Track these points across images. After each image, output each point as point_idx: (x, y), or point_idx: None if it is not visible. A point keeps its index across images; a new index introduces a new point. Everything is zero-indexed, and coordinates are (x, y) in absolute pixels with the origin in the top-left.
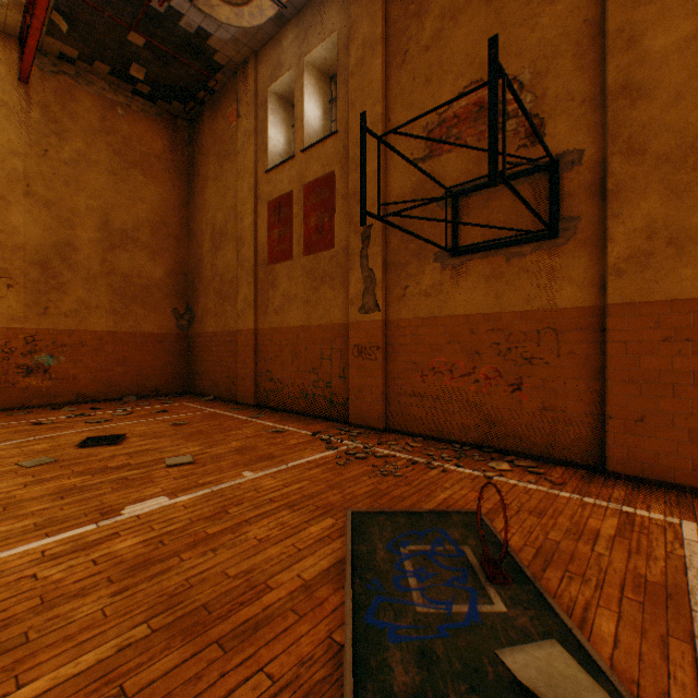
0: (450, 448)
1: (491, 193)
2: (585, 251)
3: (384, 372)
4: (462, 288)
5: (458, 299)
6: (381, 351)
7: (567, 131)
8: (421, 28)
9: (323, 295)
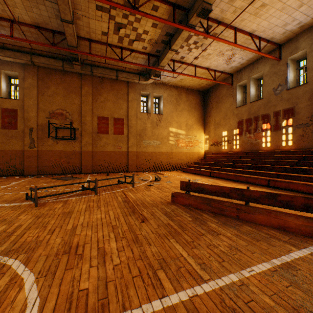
0: (57, 175)
1: (64, 130)
2: (79, 143)
3: (37, 162)
4: (58, 145)
5: (57, 147)
6: (37, 157)
7: (77, 124)
8: (48, 91)
9: (12, 141)
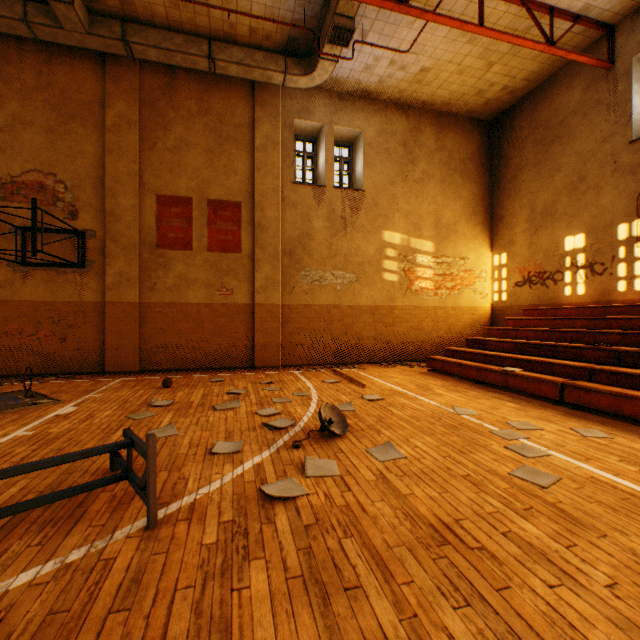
0: (21, 378)
1: (49, 236)
2: (98, 277)
3: None
4: (30, 285)
5: (27, 291)
6: None
7: (90, 220)
8: None
9: None
